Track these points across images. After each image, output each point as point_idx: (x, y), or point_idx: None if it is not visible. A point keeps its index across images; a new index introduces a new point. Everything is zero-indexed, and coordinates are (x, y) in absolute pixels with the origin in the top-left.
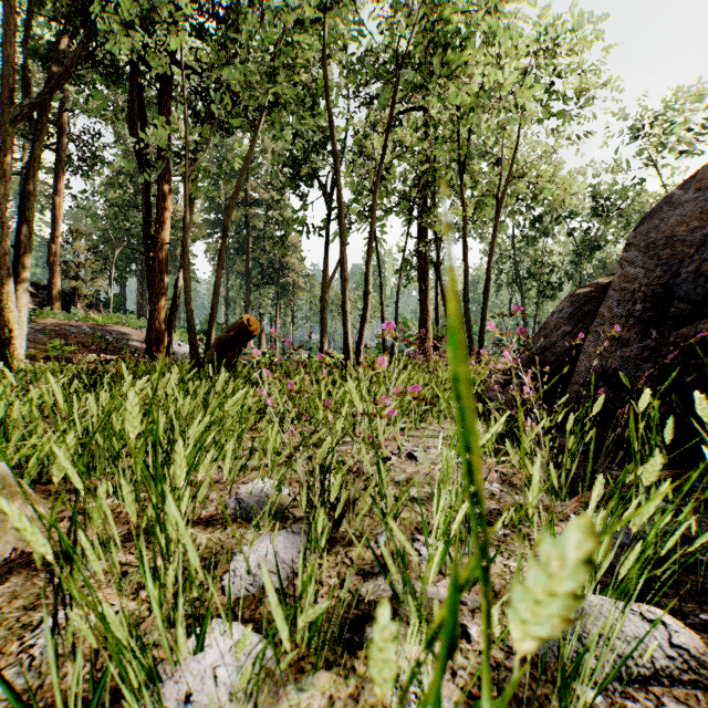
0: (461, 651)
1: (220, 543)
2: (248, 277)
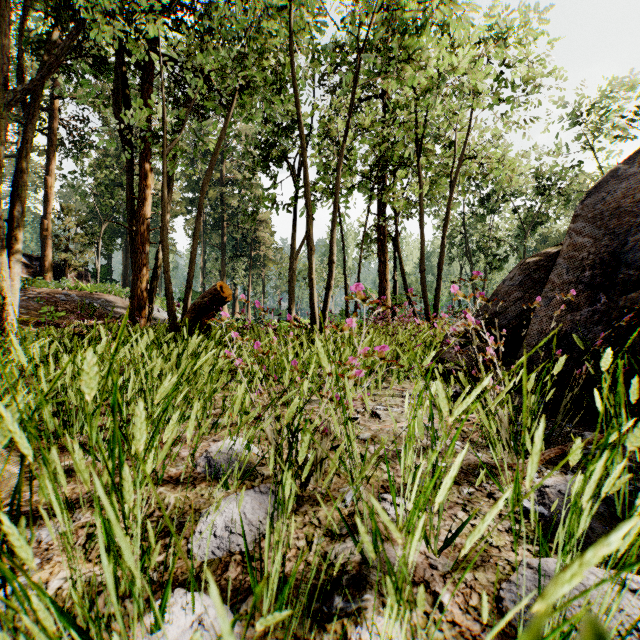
0: (435, 621)
1: (189, 503)
2: (223, 250)
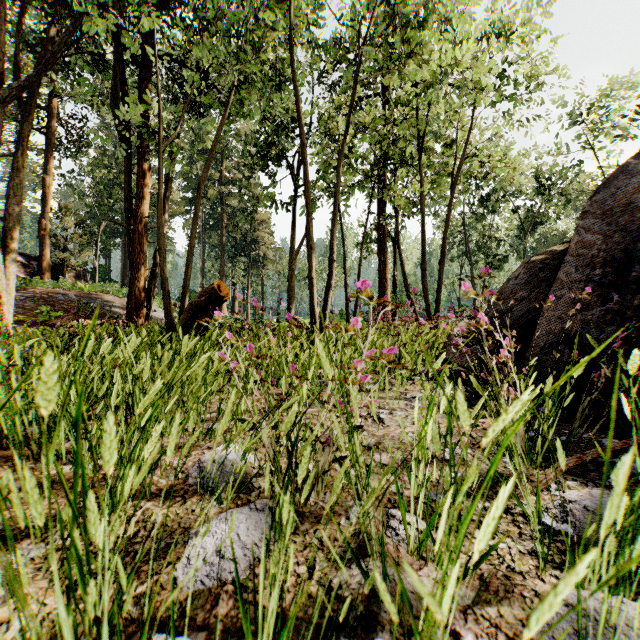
0: None
1: (178, 520)
2: (222, 249)
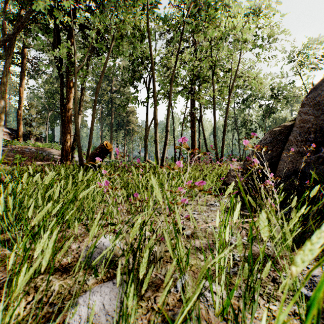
0: None
1: (68, 288)
2: (111, 126)
